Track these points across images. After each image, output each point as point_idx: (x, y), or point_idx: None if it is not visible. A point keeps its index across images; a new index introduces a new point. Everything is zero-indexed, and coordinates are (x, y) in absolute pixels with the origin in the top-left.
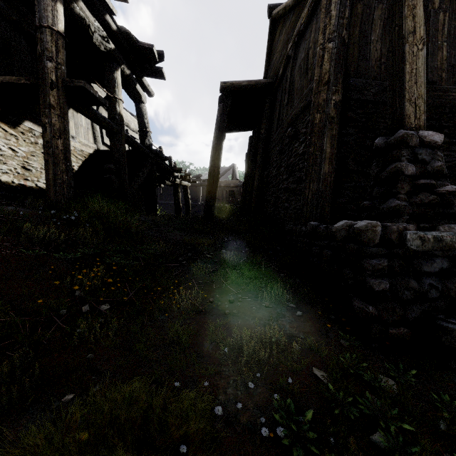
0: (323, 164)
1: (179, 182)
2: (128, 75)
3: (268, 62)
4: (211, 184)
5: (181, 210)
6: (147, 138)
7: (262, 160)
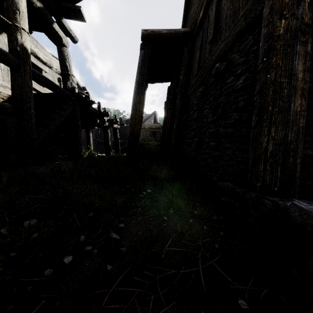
0: (294, 98)
1: (107, 124)
2: (39, 8)
3: (186, 17)
4: (133, 127)
5: (110, 148)
6: (68, 81)
7: (181, 104)
